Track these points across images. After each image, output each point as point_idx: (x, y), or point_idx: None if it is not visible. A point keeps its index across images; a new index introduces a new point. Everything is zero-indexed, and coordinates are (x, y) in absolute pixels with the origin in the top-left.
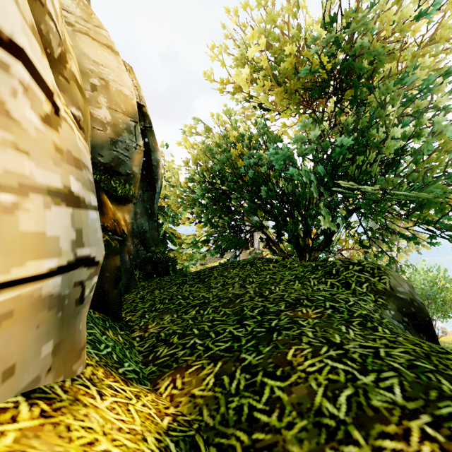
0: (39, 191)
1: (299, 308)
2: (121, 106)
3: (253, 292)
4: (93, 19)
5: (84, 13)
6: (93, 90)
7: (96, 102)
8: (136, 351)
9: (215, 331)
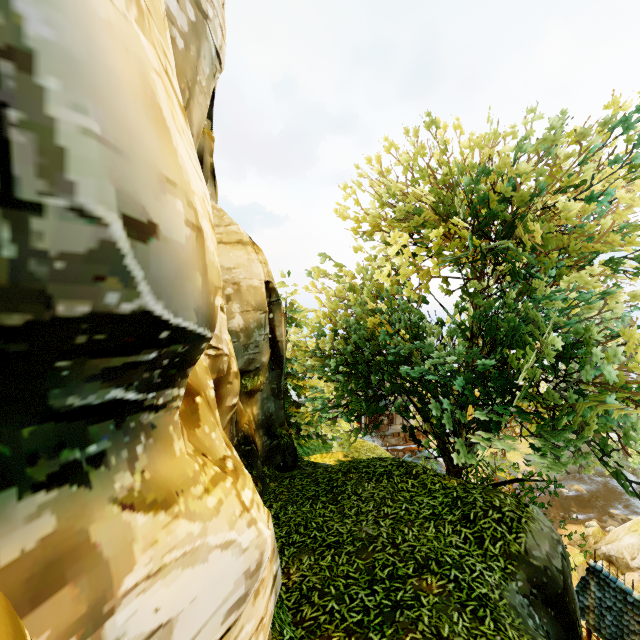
0: (269, 598)
1: (425, 574)
2: (251, 303)
3: (386, 536)
4: (226, 221)
5: (218, 220)
6: (228, 302)
7: (230, 312)
8: (286, 606)
9: (349, 594)
